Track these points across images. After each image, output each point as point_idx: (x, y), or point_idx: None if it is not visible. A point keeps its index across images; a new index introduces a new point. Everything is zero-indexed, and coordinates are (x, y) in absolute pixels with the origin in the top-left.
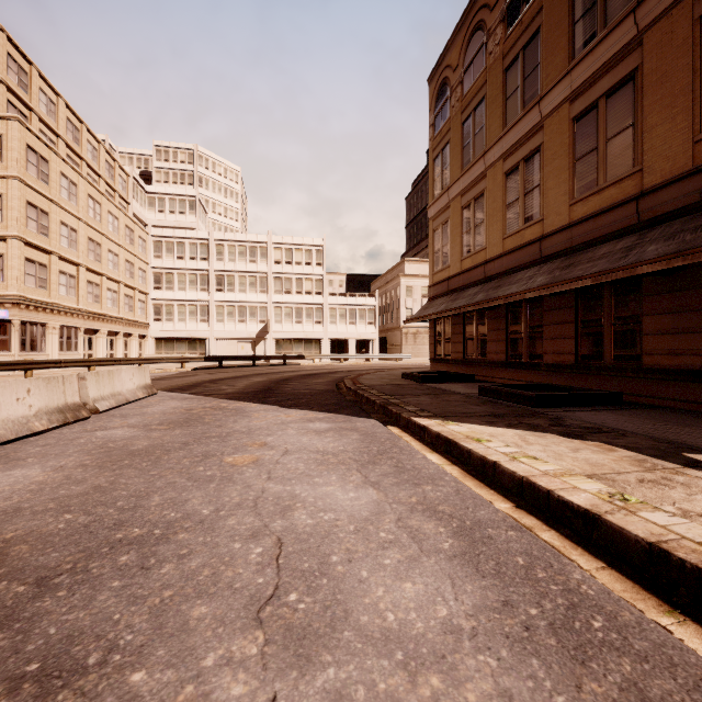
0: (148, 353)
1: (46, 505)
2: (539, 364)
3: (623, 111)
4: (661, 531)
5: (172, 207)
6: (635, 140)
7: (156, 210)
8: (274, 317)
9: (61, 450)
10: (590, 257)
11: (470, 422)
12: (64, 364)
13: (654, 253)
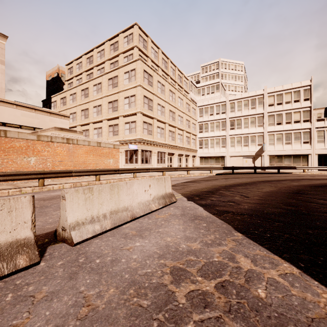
0: (196, 164)
1: None
2: None
3: None
4: None
5: (208, 91)
6: None
7: (200, 95)
8: (268, 141)
9: None
10: None
11: None
12: (150, 170)
13: None
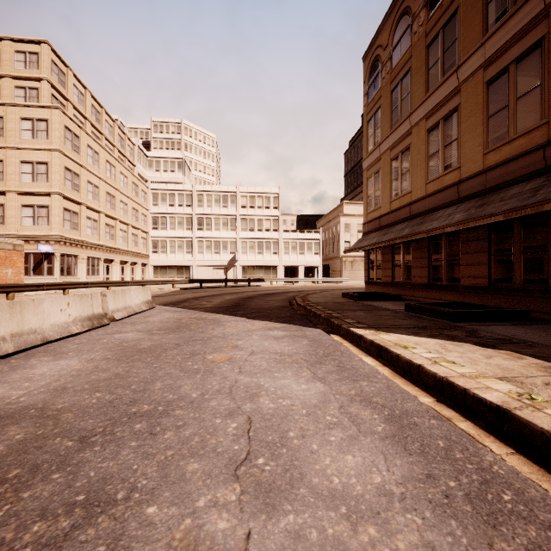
0: (148, 277)
1: (83, 386)
2: (456, 286)
3: (531, 73)
4: None
5: (165, 167)
6: (542, 98)
7: (154, 169)
8: (241, 249)
9: (91, 347)
10: (502, 197)
11: (398, 333)
12: (90, 285)
13: None
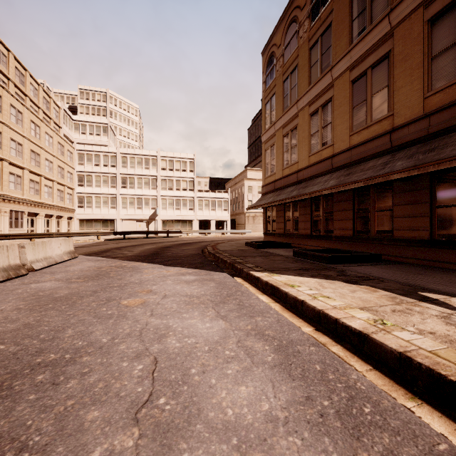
0: (74, 229)
1: None
2: (331, 236)
3: (382, 77)
4: (407, 344)
5: (91, 131)
6: (389, 96)
7: (80, 132)
8: (161, 205)
9: (3, 298)
10: (362, 168)
11: (287, 274)
12: (12, 237)
13: (400, 167)
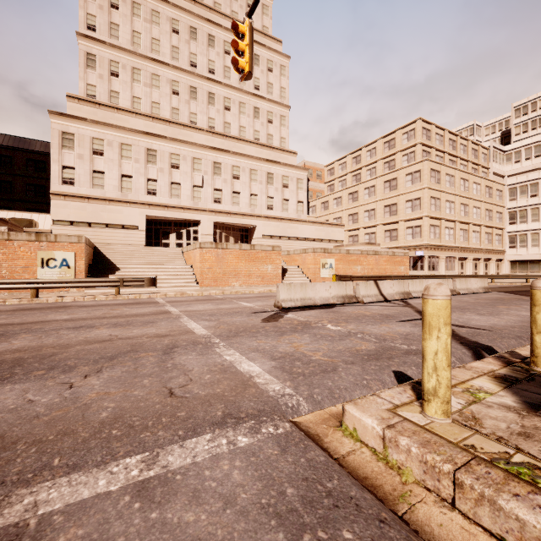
0: (504, 272)
1: None
2: None
3: None
4: None
5: (527, 155)
6: None
7: (512, 162)
8: None
9: None
10: None
11: None
12: (447, 277)
13: None
